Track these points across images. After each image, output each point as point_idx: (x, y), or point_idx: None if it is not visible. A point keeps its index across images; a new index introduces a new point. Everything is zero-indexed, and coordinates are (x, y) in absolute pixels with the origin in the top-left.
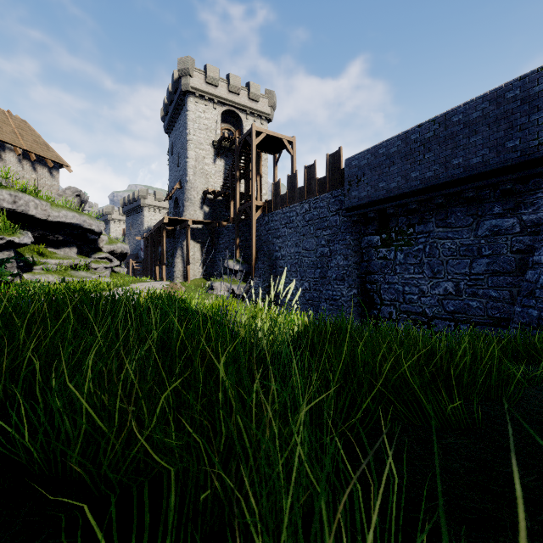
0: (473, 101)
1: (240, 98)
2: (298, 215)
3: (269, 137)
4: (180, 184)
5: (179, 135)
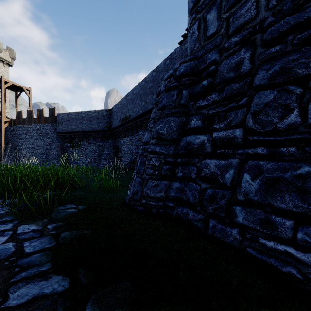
0: (93, 111)
1: None
2: (33, 130)
3: (14, 85)
4: None
5: None
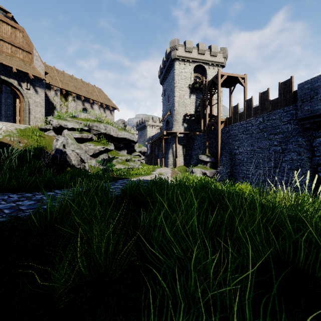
0: None
1: (205, 56)
2: (253, 125)
3: (228, 77)
4: (170, 112)
5: (169, 84)
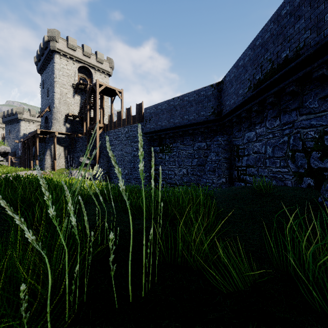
0: (191, 92)
1: (91, 60)
2: (122, 133)
3: (107, 88)
4: (49, 108)
5: (48, 76)
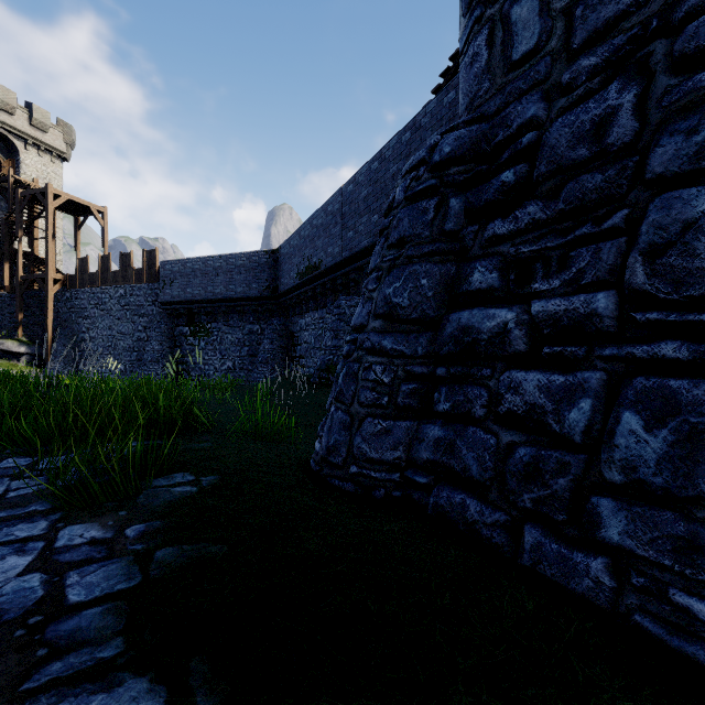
0: (239, 254)
1: (15, 120)
2: (112, 298)
3: (71, 202)
4: None
5: None
